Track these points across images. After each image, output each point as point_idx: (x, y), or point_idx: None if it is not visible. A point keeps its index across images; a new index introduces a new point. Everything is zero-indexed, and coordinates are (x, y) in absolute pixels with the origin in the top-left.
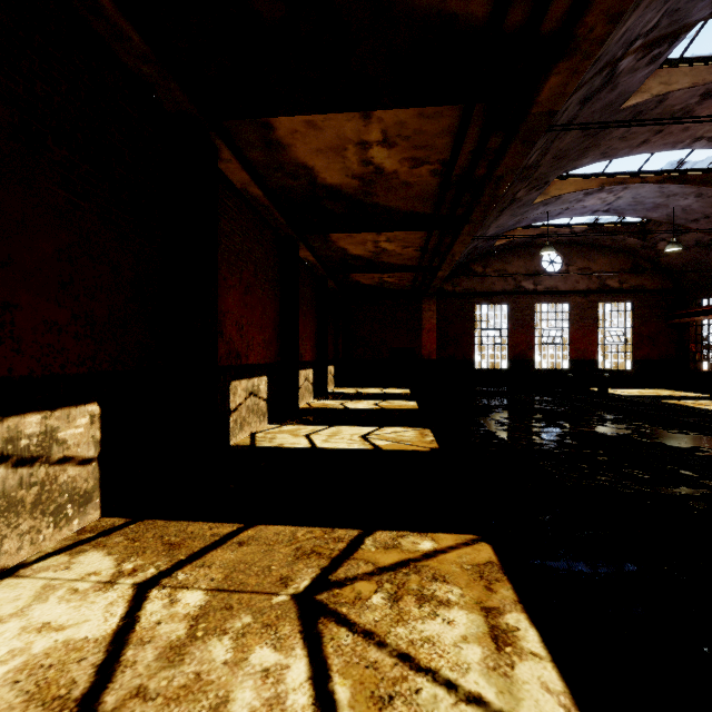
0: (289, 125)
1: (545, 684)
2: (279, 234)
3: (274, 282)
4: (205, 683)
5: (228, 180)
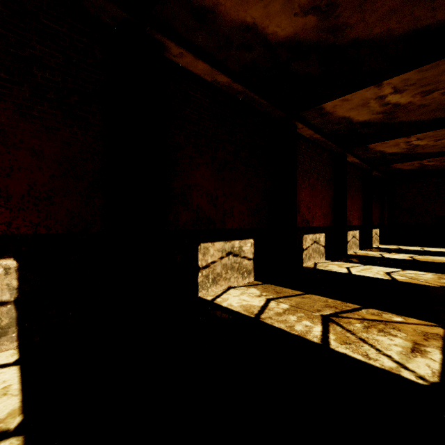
0: (332, 104)
1: (428, 365)
2: (333, 152)
3: (329, 180)
4: (287, 322)
5: (302, 136)
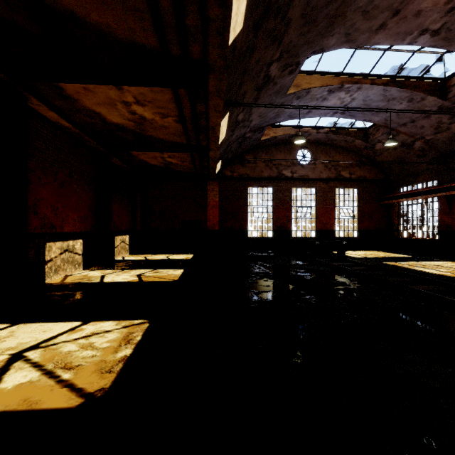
0: None
1: None
2: None
3: None
4: None
5: None
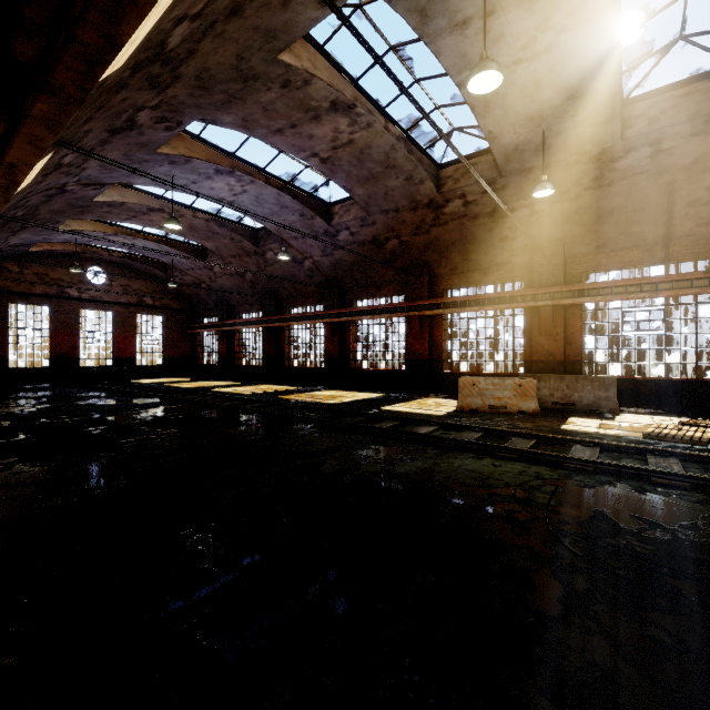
0: None
1: None
2: None
3: None
4: None
5: None
